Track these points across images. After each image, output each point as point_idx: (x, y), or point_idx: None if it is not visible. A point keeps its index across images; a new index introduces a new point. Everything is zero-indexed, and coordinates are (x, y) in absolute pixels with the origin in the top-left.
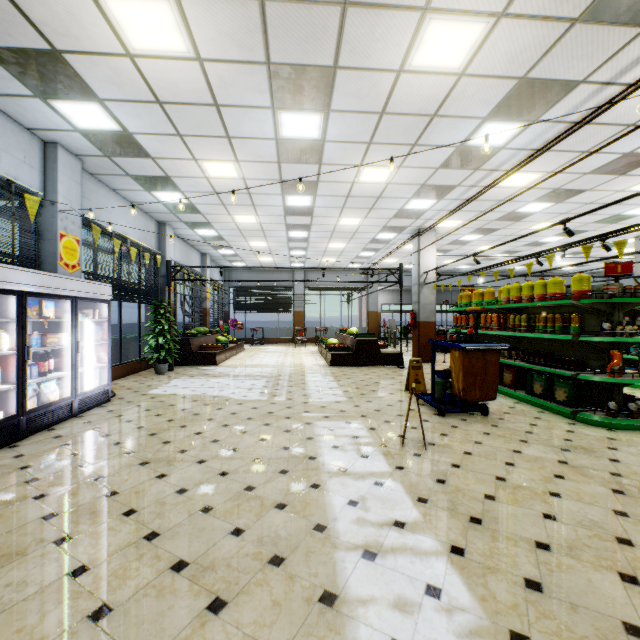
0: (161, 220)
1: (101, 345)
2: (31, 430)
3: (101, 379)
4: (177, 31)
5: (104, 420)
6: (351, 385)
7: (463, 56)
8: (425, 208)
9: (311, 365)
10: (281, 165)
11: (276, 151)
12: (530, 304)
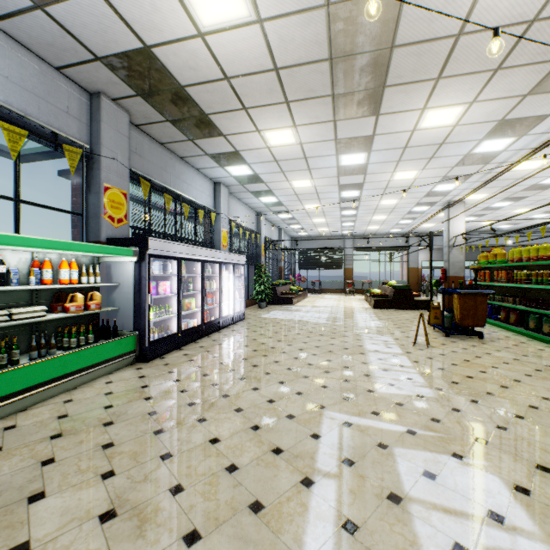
0: (259, 211)
1: (240, 288)
2: (222, 327)
3: (240, 307)
4: (292, 137)
5: (249, 326)
6: (387, 319)
7: (453, 119)
8: (450, 189)
9: (358, 307)
10: (339, 177)
11: (337, 172)
12: (525, 263)
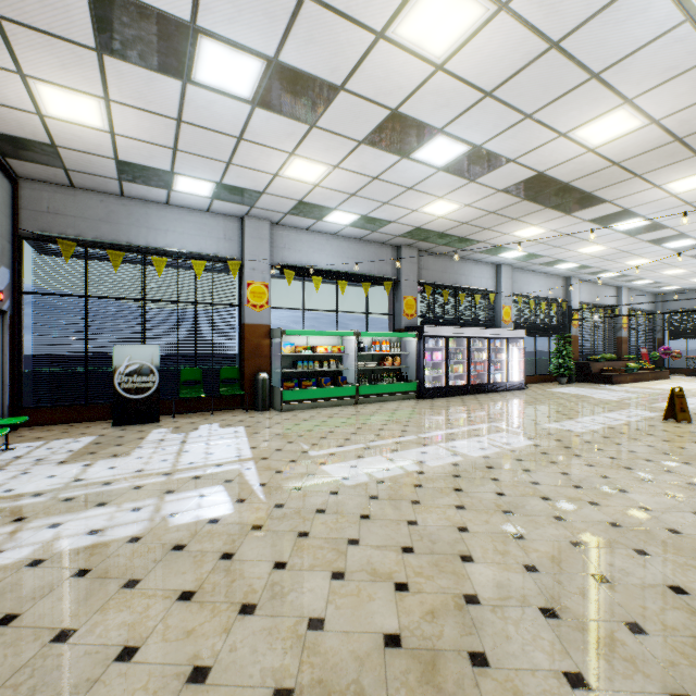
0: (566, 276)
1: (519, 361)
2: (491, 391)
3: (519, 378)
4: (539, 229)
5: (518, 393)
6: None
7: None
8: None
9: None
10: (635, 237)
11: (623, 234)
12: None
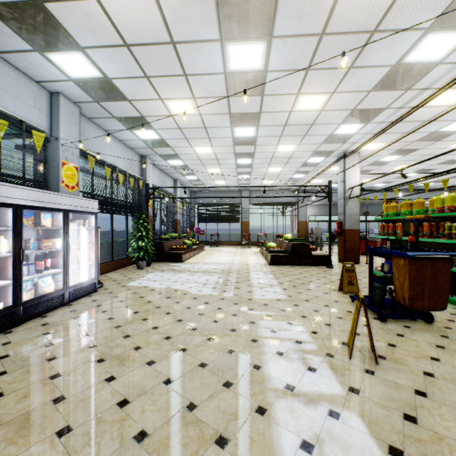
0: (143, 154)
1: (90, 247)
2: (26, 317)
3: (90, 274)
4: None
5: (86, 309)
6: (289, 283)
7: None
8: (352, 132)
9: (254, 264)
10: (229, 99)
11: (225, 85)
12: None
